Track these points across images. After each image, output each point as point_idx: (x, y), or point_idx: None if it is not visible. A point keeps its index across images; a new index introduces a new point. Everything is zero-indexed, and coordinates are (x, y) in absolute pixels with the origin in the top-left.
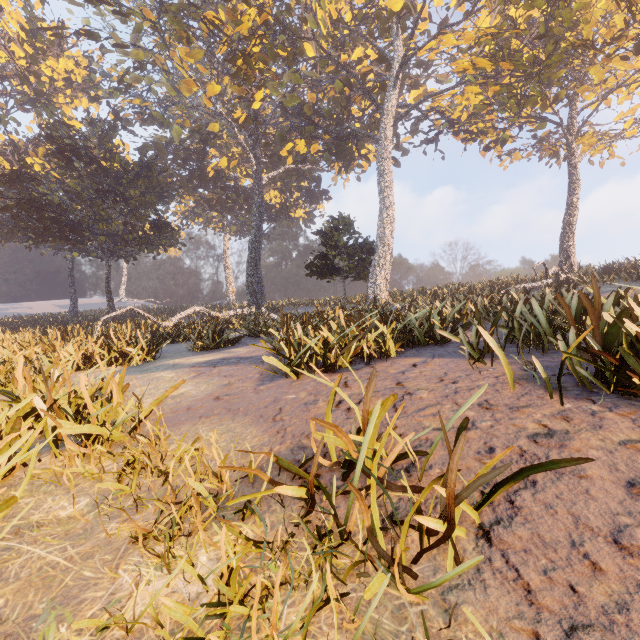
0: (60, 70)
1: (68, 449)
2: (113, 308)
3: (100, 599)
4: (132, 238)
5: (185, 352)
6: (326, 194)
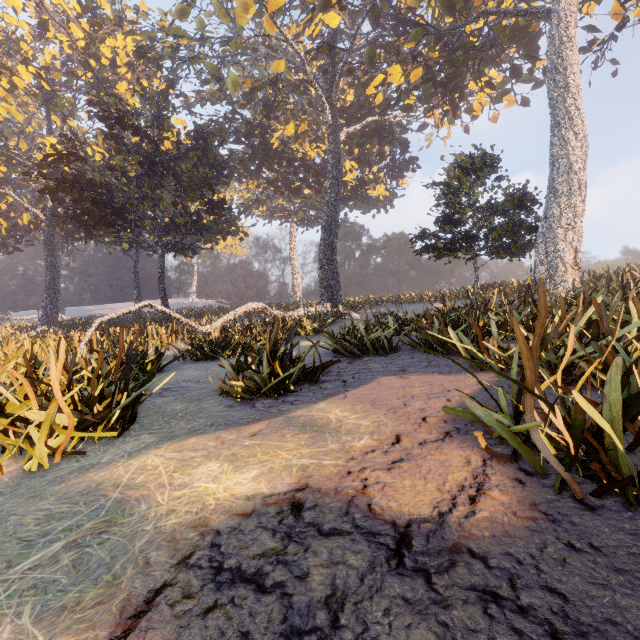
0: (119, 50)
1: None
2: (167, 307)
3: None
4: (184, 223)
5: (210, 398)
6: (413, 163)
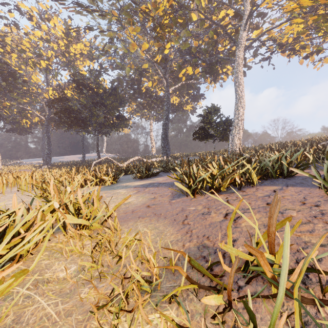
0: (78, 49)
1: (69, 232)
2: (99, 158)
3: None
4: (108, 124)
5: (131, 179)
6: (202, 96)
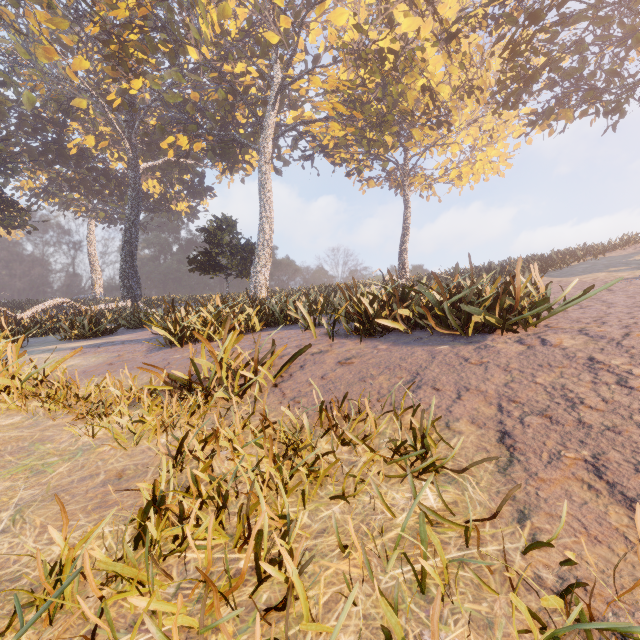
0: None
1: None
2: None
3: (66, 437)
4: None
5: (55, 342)
6: (210, 191)
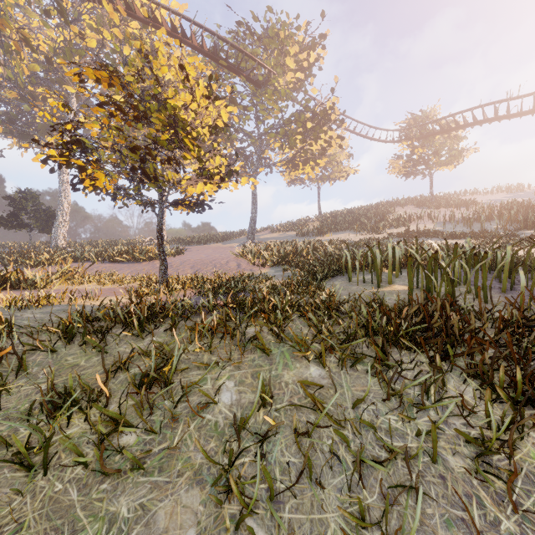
0: None
1: None
2: None
3: None
4: None
5: None
6: None
